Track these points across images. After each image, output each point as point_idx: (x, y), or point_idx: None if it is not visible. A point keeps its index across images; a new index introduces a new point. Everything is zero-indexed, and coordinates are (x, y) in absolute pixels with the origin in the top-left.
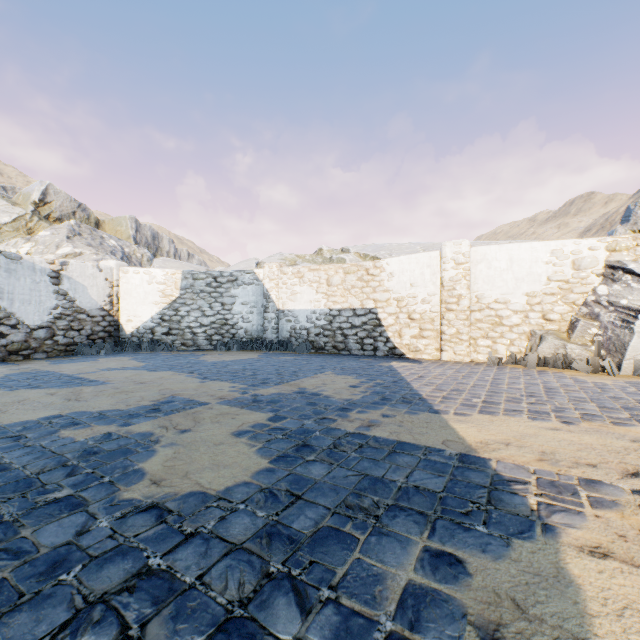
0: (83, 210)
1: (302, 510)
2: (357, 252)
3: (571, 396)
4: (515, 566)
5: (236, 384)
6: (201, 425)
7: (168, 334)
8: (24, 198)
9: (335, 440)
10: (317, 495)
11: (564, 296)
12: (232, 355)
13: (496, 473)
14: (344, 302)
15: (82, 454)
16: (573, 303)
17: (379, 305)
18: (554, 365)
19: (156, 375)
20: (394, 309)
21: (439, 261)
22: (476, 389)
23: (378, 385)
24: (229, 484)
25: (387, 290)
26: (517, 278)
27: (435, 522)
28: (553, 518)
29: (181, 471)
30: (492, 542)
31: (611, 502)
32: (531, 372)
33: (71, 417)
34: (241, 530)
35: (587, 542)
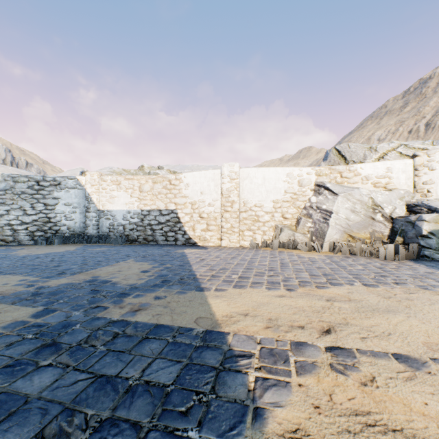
0: None
1: None
2: (169, 169)
3: (295, 268)
4: None
5: (29, 277)
6: None
7: None
8: None
9: (92, 332)
10: (12, 426)
11: (294, 203)
12: (50, 248)
13: (229, 349)
14: (153, 204)
15: None
16: (298, 207)
17: (179, 207)
18: (288, 247)
19: None
20: (189, 210)
21: (220, 177)
22: (237, 267)
23: (166, 269)
24: None
25: (184, 196)
26: (268, 190)
27: (145, 437)
28: (265, 397)
29: None
30: None
31: (311, 365)
32: (275, 252)
33: None
34: None
35: (289, 425)
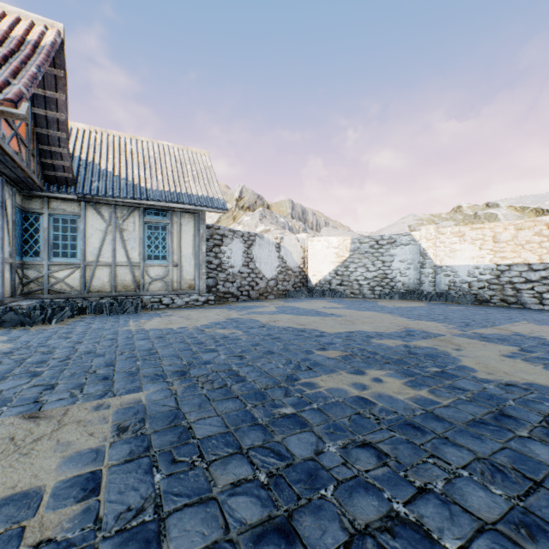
0: (260, 199)
1: None
2: (510, 206)
3: None
4: None
5: (444, 324)
6: (464, 347)
7: (340, 285)
8: (230, 197)
9: None
10: None
11: None
12: (400, 303)
13: None
14: (515, 257)
15: (409, 353)
16: None
17: None
18: None
19: (367, 313)
20: None
21: None
22: None
23: None
24: None
25: None
26: None
27: None
28: None
29: (498, 371)
30: None
31: None
32: None
33: (362, 333)
34: None
35: None
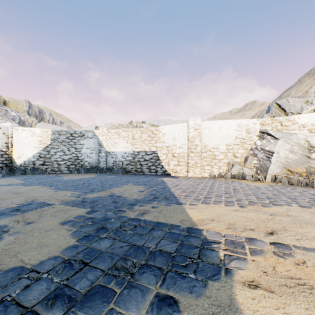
0: None
1: (86, 274)
2: (149, 123)
3: (244, 193)
4: (207, 301)
5: (75, 192)
6: (42, 218)
7: (43, 165)
8: None
9: (121, 223)
10: (99, 262)
11: (242, 145)
12: (80, 176)
13: (205, 238)
14: (141, 148)
15: None
16: (246, 149)
17: (158, 149)
18: (238, 178)
19: (28, 188)
20: (165, 151)
21: (187, 128)
22: (202, 191)
23: (154, 190)
24: (43, 259)
25: (162, 142)
26: (222, 137)
27: (166, 274)
28: (231, 264)
29: (13, 252)
30: (197, 285)
31: (260, 251)
32: (228, 181)
33: None
34: (36, 295)
35: (247, 278)
